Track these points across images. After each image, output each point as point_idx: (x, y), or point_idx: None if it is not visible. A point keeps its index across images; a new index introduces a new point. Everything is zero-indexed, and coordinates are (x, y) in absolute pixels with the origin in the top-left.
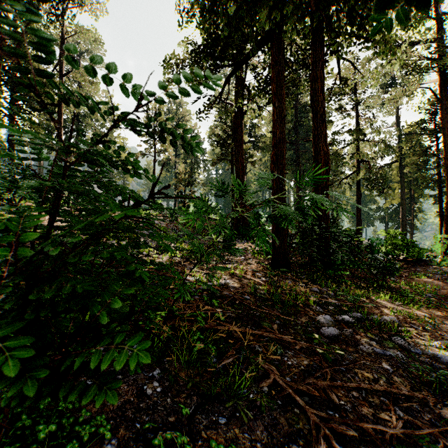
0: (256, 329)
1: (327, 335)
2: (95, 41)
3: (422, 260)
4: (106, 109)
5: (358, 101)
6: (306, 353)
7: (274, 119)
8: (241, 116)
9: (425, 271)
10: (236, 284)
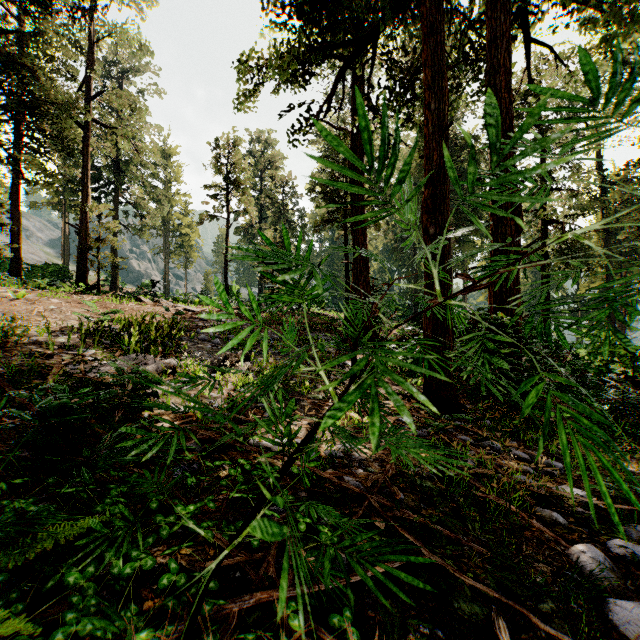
0: None
1: (633, 635)
2: (139, 46)
3: None
4: (155, 148)
5: (546, 126)
6: None
7: (427, 132)
8: (362, 148)
9: None
10: (368, 453)
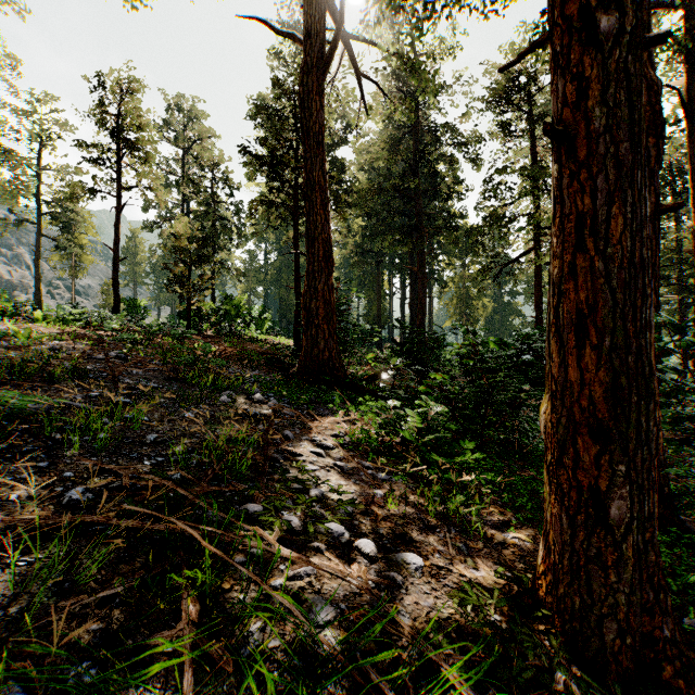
0: None
1: None
2: None
3: None
4: None
5: (543, 110)
6: None
7: None
8: (322, 64)
9: None
10: None
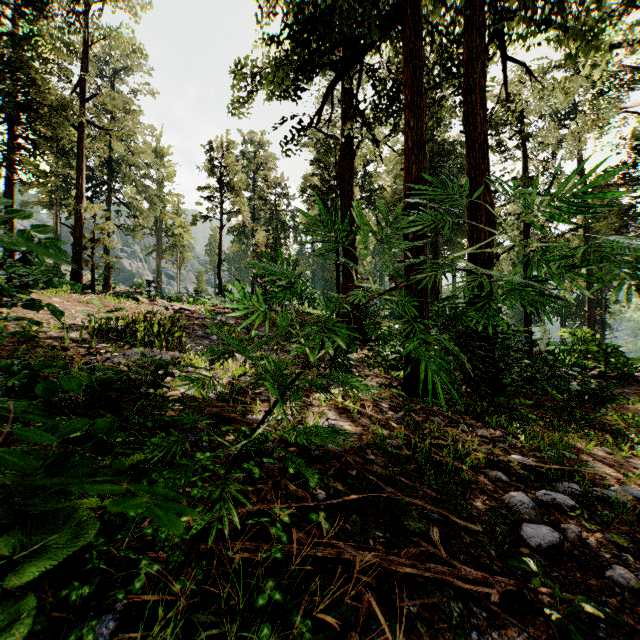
0: (399, 546)
1: (536, 545)
2: (133, 49)
3: (628, 375)
4: (149, 150)
5: (527, 134)
6: (513, 608)
7: (407, 148)
8: (351, 155)
9: (639, 393)
10: (349, 428)
